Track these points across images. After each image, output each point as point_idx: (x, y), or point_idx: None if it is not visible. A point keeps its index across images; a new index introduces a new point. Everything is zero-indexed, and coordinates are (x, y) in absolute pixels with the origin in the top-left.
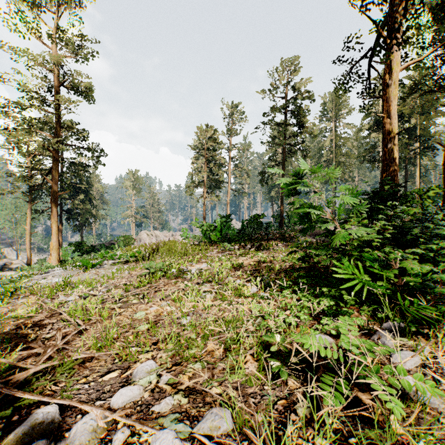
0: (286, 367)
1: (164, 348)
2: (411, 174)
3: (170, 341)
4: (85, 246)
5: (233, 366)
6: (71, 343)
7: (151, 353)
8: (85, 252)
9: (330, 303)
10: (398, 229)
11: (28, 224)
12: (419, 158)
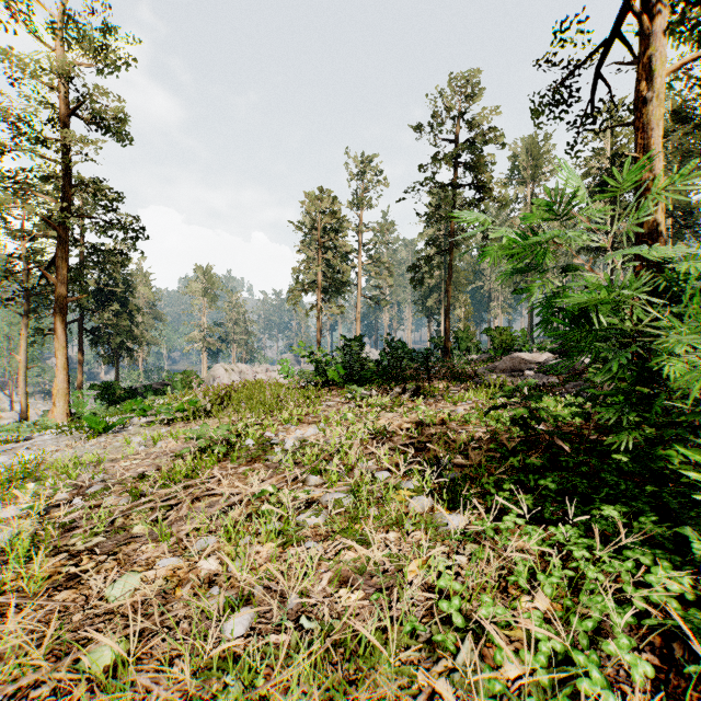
0: None
1: None
2: None
3: None
4: (118, 389)
5: None
6: None
7: None
8: (117, 398)
9: (684, 585)
10: None
11: (22, 353)
12: (673, 244)
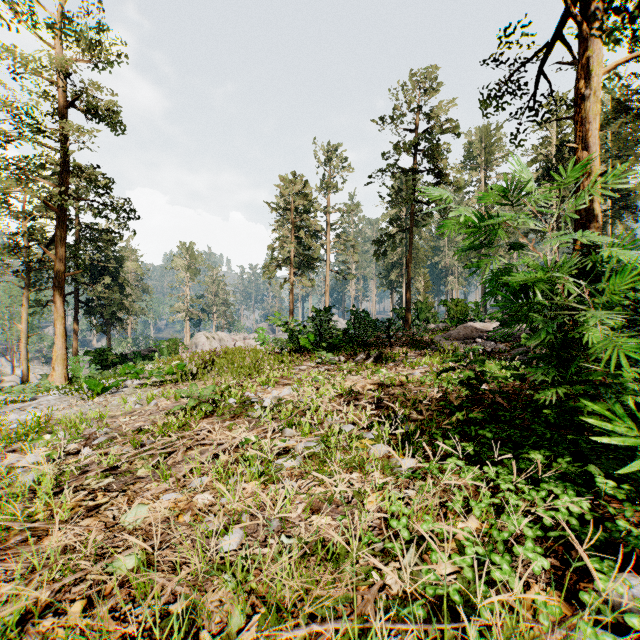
0: None
1: None
2: None
3: None
4: (111, 355)
5: None
6: None
7: None
8: (110, 363)
9: (583, 507)
10: None
11: (23, 322)
12: (613, 224)
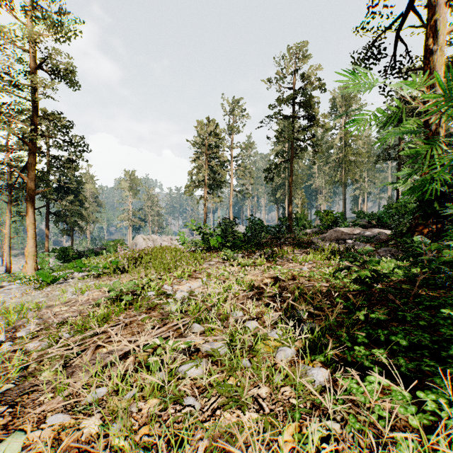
0: None
1: None
2: None
3: None
4: (71, 252)
5: None
6: None
7: None
8: (70, 258)
9: None
10: None
11: (7, 228)
12: None
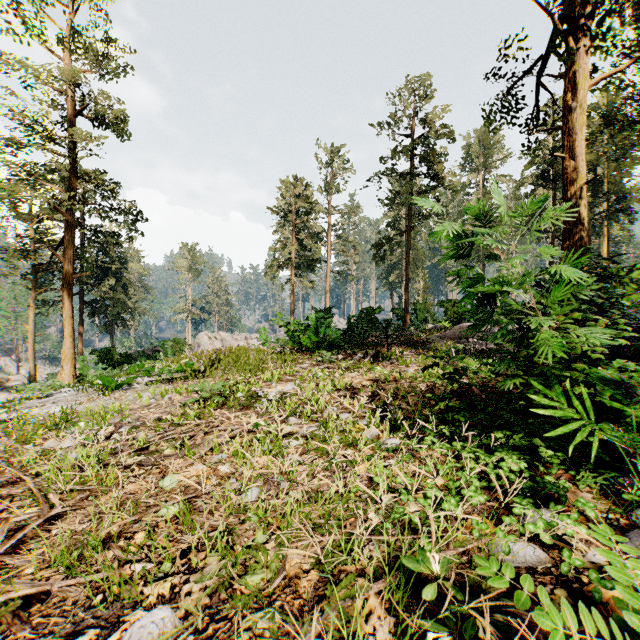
0: (462, 639)
1: (200, 567)
2: (594, 250)
3: (213, 552)
4: (116, 355)
5: (341, 624)
6: (27, 547)
7: (172, 581)
8: (115, 363)
9: (520, 466)
10: (620, 328)
11: (31, 323)
12: (608, 226)
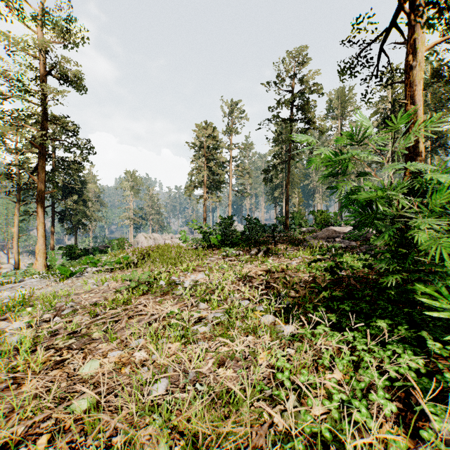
0: None
1: None
2: None
3: None
4: (77, 250)
5: None
6: None
7: None
8: (76, 256)
9: (419, 363)
10: None
11: (15, 227)
12: (431, 157)
